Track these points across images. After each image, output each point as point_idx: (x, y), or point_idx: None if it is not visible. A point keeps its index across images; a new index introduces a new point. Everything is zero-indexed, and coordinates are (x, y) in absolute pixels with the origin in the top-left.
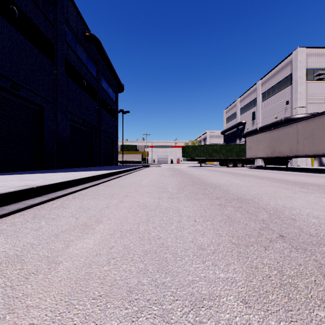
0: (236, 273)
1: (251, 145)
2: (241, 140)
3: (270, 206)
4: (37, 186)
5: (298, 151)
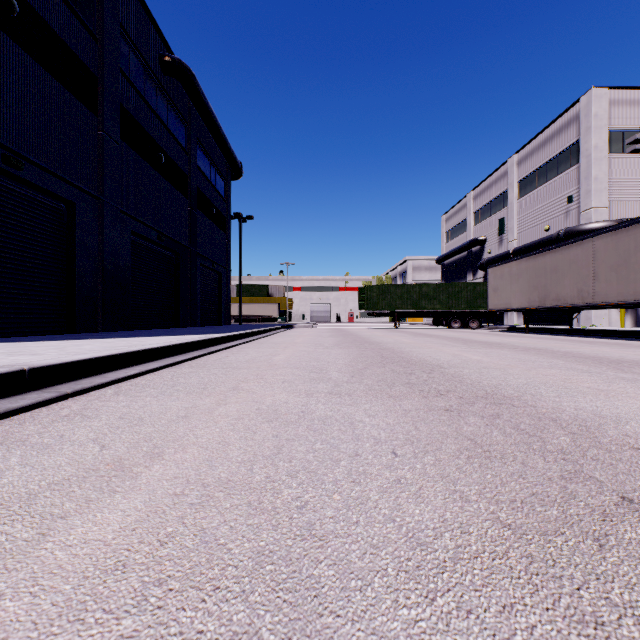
0: None
1: (498, 284)
2: (476, 275)
3: (566, 413)
4: (32, 367)
5: (596, 294)
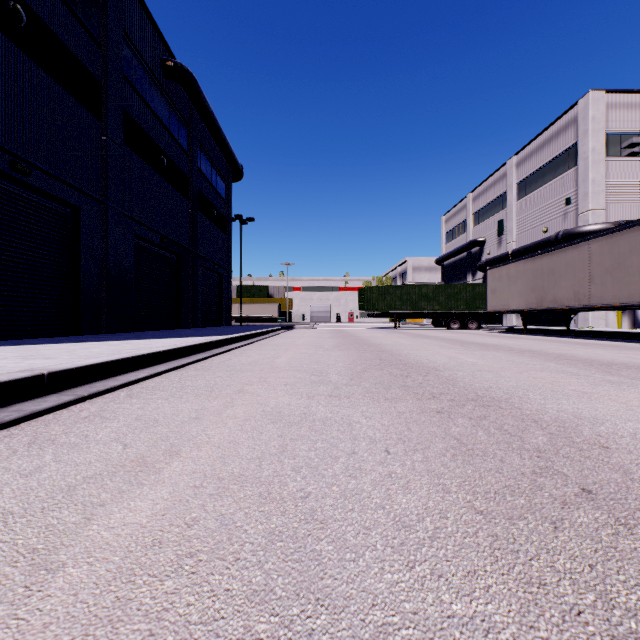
0: (494, 601)
1: (497, 286)
2: (476, 276)
3: (548, 415)
4: (51, 372)
5: (591, 297)
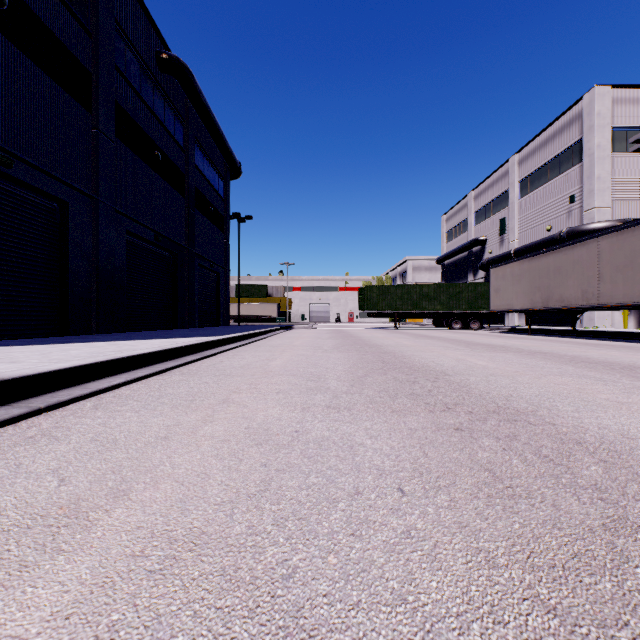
0: None
1: (500, 285)
2: (477, 275)
3: (590, 434)
4: (2, 379)
5: (601, 296)
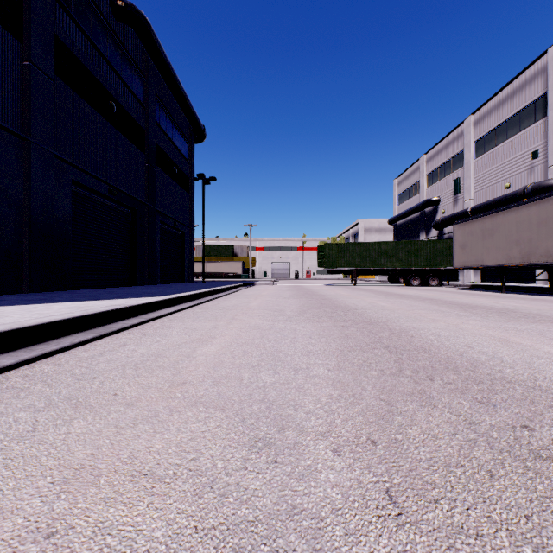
0: None
1: (467, 240)
2: (430, 234)
3: None
4: None
5: None
